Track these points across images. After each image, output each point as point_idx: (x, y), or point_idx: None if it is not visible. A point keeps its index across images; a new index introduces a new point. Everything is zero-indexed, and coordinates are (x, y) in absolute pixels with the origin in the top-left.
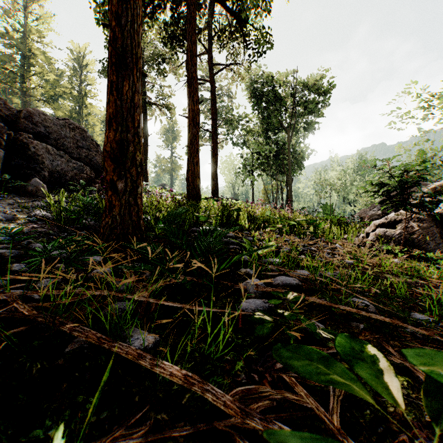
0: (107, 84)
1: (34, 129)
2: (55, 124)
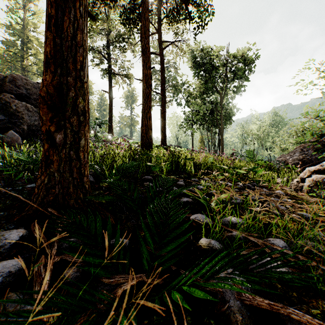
0: (45, 20)
1: (18, 91)
2: (35, 87)
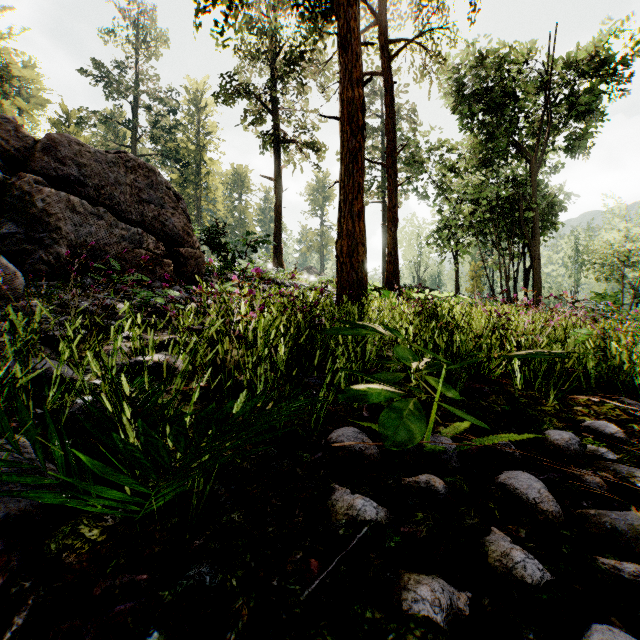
0: None
1: (59, 169)
2: (99, 162)
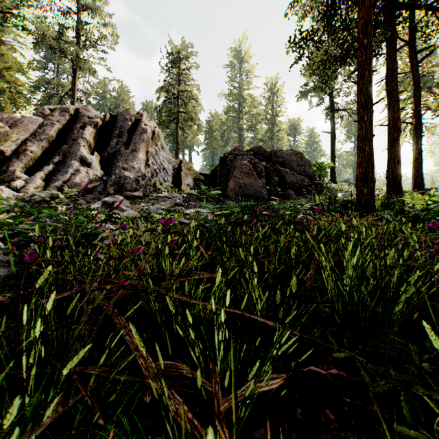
0: (357, 148)
1: (278, 160)
2: (286, 155)
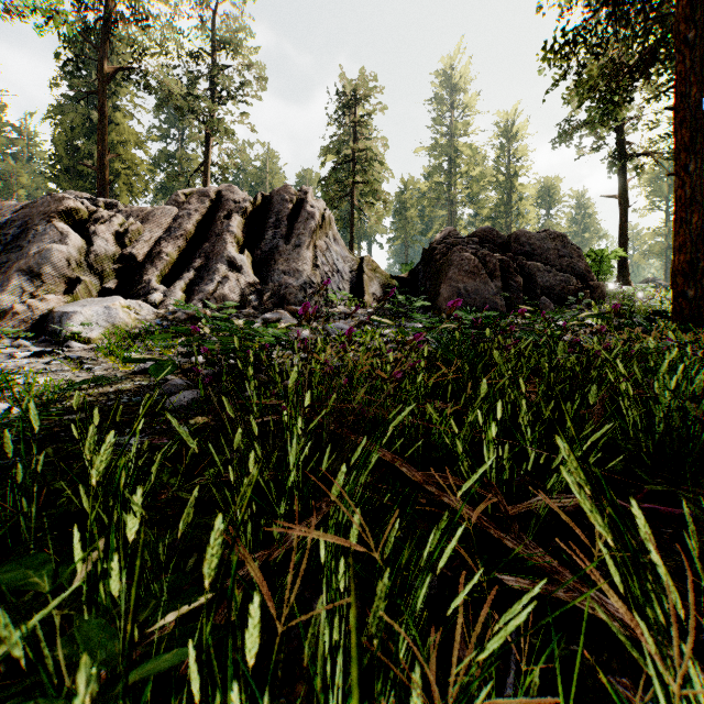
0: (674, 220)
1: (521, 250)
2: (537, 240)
